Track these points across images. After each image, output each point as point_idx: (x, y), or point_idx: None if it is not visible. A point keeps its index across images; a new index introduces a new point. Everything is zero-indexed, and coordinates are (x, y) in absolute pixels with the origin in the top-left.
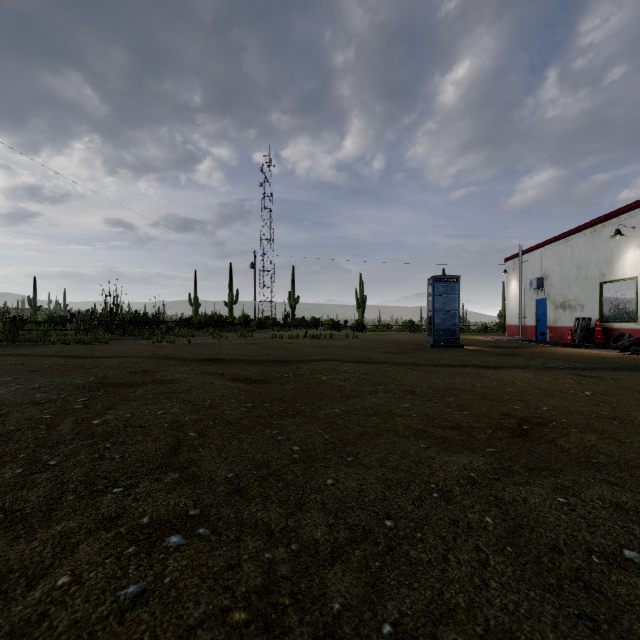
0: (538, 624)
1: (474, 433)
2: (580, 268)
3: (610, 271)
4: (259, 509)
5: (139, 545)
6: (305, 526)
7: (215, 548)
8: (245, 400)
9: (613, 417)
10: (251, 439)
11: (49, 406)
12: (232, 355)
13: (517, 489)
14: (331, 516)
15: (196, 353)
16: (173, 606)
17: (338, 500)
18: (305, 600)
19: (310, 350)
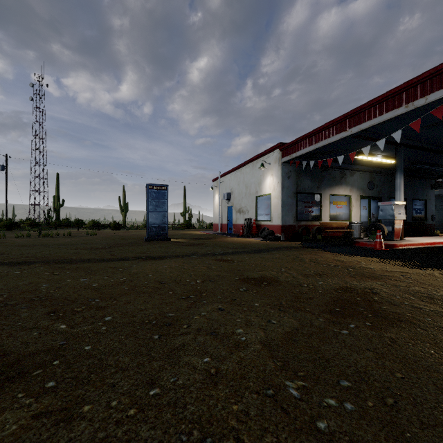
0: None
1: None
2: (247, 187)
3: (260, 189)
4: None
5: None
6: None
7: None
8: None
9: (171, 321)
10: None
11: None
12: None
13: None
14: None
15: None
16: None
17: None
18: None
19: None
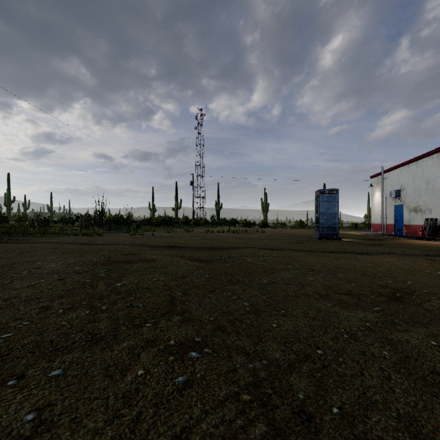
0: (432, 414)
1: (362, 298)
2: (428, 182)
3: None
4: (236, 339)
5: (174, 356)
6: (267, 350)
7: (218, 360)
8: (203, 273)
9: None
10: (216, 297)
11: (86, 274)
12: (183, 243)
13: (401, 334)
14: (282, 345)
15: (160, 242)
16: (207, 389)
17: (283, 336)
18: (281, 392)
19: (234, 240)
